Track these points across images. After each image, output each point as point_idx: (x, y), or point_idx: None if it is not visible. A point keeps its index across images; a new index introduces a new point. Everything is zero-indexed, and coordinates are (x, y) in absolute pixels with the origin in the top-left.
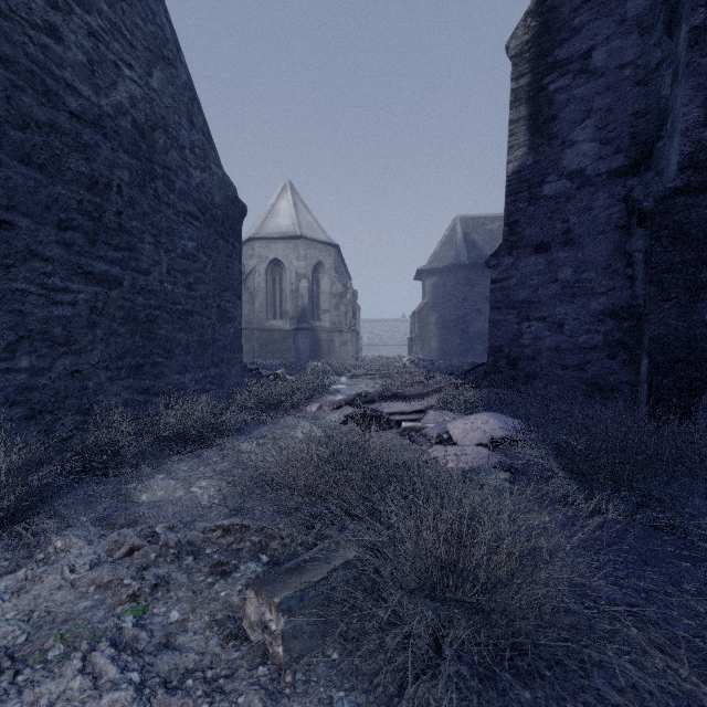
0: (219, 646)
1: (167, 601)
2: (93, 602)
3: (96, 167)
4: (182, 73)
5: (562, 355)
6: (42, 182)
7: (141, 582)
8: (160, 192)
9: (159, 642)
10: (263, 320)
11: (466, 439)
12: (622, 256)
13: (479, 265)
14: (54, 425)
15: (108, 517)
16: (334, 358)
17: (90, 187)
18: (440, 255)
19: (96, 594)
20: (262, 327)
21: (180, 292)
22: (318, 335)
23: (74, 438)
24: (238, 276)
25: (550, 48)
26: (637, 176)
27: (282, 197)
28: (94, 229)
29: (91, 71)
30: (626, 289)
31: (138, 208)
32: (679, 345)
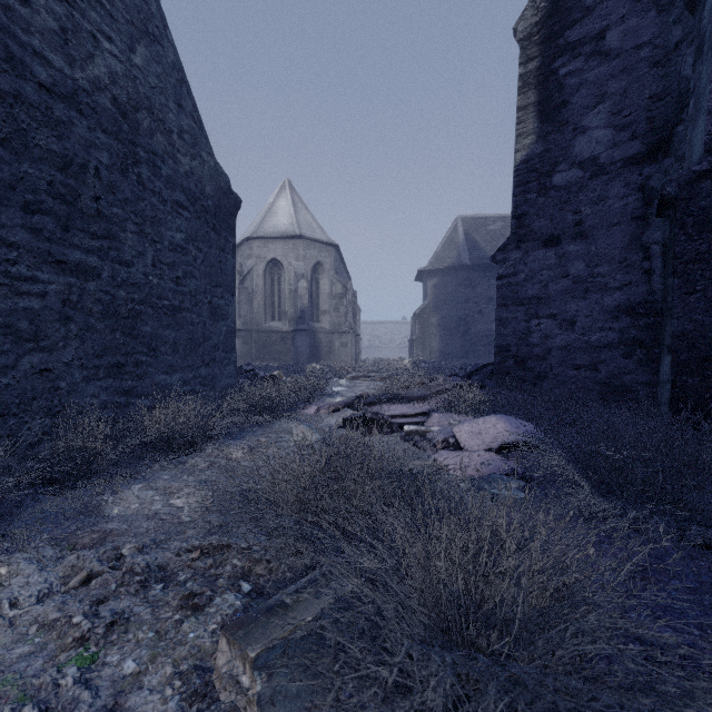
0: (179, 711)
1: (123, 645)
2: (31, 647)
3: (70, 146)
4: (170, 52)
5: (574, 354)
6: (5, 159)
7: (94, 621)
8: (145, 178)
9: (104, 705)
10: (261, 322)
11: (475, 443)
12: (638, 249)
13: (481, 266)
14: (19, 430)
15: (70, 535)
16: (333, 360)
17: (62, 167)
18: (441, 256)
19: (38, 636)
20: (260, 328)
21: (167, 286)
22: (318, 336)
23: (43, 443)
24: (231, 272)
25: (561, 29)
26: (655, 163)
27: (280, 196)
28: (67, 214)
29: (63, 40)
30: (643, 284)
31: (119, 193)
32: (706, 341)
